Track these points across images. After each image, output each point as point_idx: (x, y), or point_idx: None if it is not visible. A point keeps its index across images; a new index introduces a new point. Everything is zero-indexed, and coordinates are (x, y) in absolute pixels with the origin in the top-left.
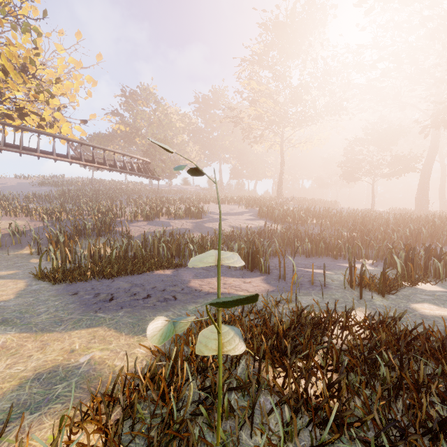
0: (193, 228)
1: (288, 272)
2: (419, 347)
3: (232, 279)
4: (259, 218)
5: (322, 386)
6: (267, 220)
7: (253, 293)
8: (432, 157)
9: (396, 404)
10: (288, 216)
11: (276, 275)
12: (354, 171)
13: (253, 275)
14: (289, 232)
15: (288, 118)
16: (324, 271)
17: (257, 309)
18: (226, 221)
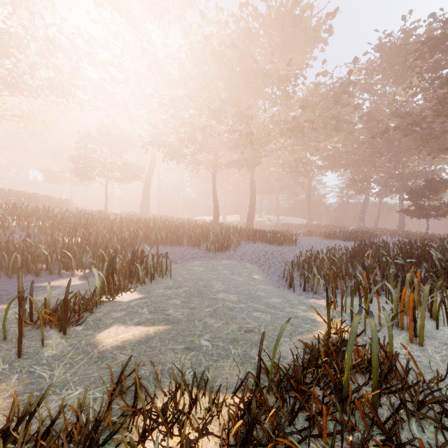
0: None
1: None
2: None
3: None
4: None
5: None
6: None
7: None
8: (152, 171)
9: None
10: None
11: None
12: (87, 169)
13: None
14: None
15: None
16: None
17: None
18: None
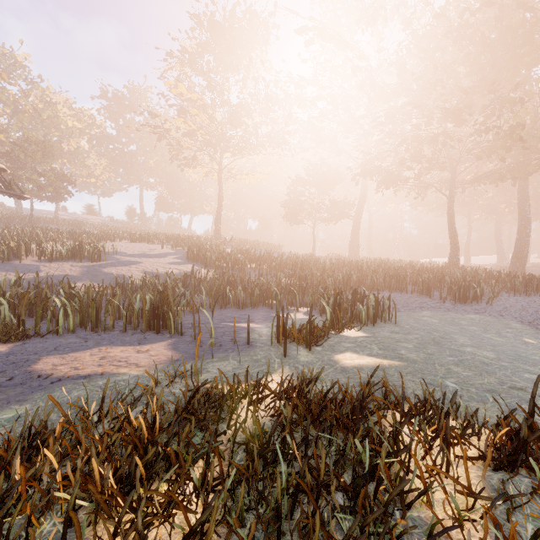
0: (81, 274)
1: (210, 329)
2: (329, 418)
3: (120, 349)
4: (188, 261)
5: (191, 524)
6: (198, 264)
7: (144, 368)
8: (362, 206)
9: (293, 519)
10: (222, 260)
11: (191, 336)
12: (297, 213)
13: (158, 339)
14: (221, 278)
15: (227, 141)
16: (248, 325)
17: (133, 396)
18: (140, 264)
